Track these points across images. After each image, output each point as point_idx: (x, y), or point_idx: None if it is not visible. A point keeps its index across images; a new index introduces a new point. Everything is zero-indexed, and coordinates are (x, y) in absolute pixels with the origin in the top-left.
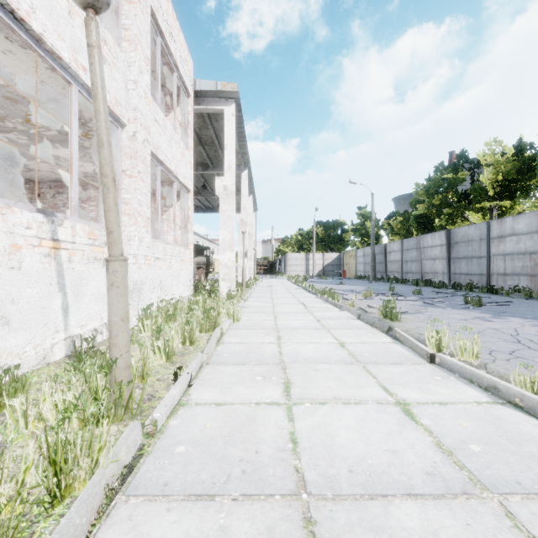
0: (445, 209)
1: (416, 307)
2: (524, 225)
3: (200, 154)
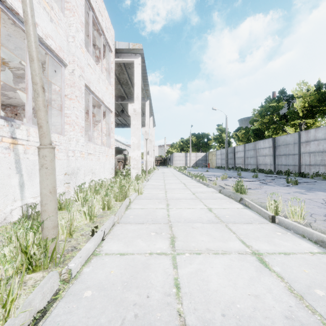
0: (271, 125)
1: (256, 185)
2: (322, 134)
3: (119, 90)
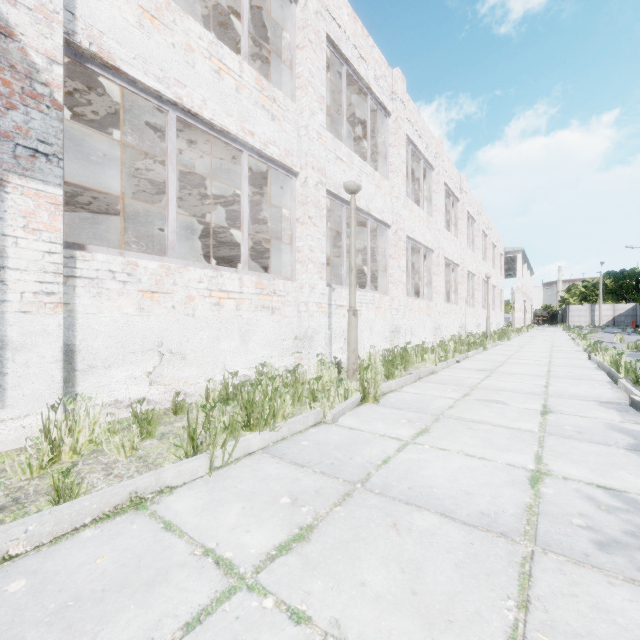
0: None
1: (602, 333)
2: None
3: None
